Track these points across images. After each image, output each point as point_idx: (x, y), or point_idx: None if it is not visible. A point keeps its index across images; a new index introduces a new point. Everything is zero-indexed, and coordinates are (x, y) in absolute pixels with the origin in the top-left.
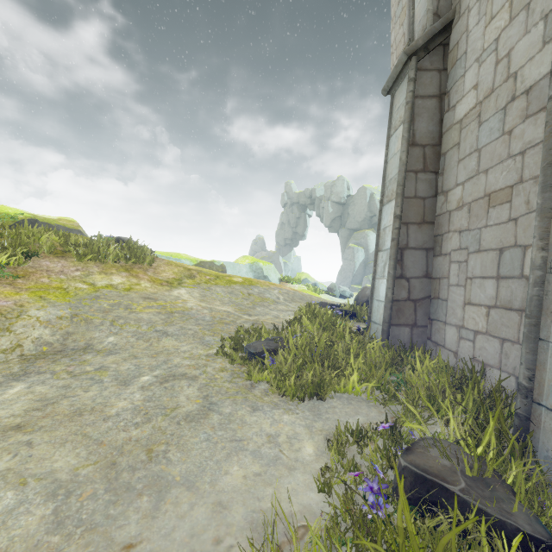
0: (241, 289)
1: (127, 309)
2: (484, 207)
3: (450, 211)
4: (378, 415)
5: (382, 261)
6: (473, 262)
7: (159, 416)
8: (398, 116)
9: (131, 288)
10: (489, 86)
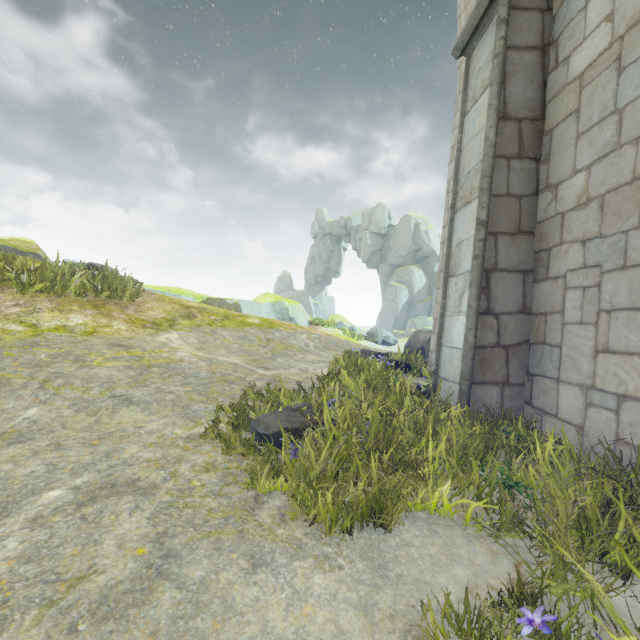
0: (258, 333)
1: (77, 361)
2: (633, 197)
3: (563, 213)
4: (490, 560)
5: (456, 291)
6: (613, 286)
7: (34, 607)
8: (480, 80)
9: (95, 331)
10: (638, 8)
